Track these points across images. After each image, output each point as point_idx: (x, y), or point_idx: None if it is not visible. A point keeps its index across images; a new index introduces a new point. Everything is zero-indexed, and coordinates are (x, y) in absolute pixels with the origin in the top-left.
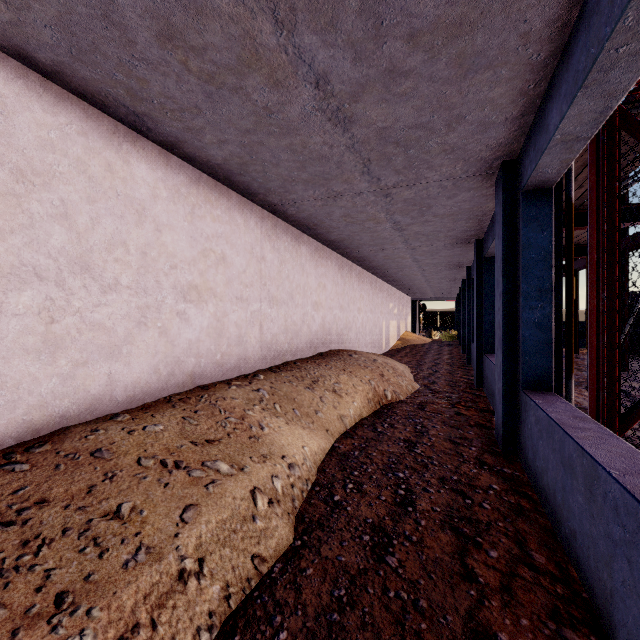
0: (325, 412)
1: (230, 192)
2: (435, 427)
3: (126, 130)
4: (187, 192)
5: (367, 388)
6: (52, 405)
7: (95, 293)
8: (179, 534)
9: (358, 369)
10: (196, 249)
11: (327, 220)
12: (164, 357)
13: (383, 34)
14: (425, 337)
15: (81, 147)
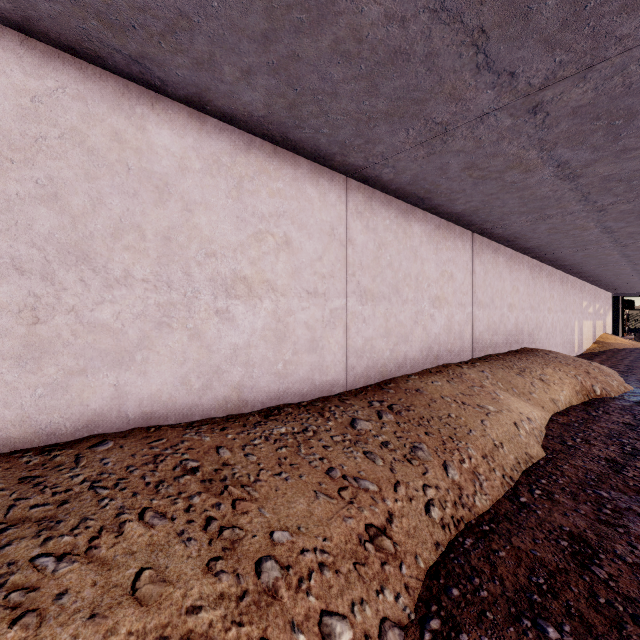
0: (538, 394)
1: (455, 227)
2: None
3: (410, 207)
4: (434, 235)
5: (573, 381)
6: (387, 365)
7: (400, 305)
8: (486, 430)
9: (560, 365)
10: (438, 272)
11: (529, 233)
12: (424, 344)
13: (620, 138)
14: (634, 341)
15: (395, 225)
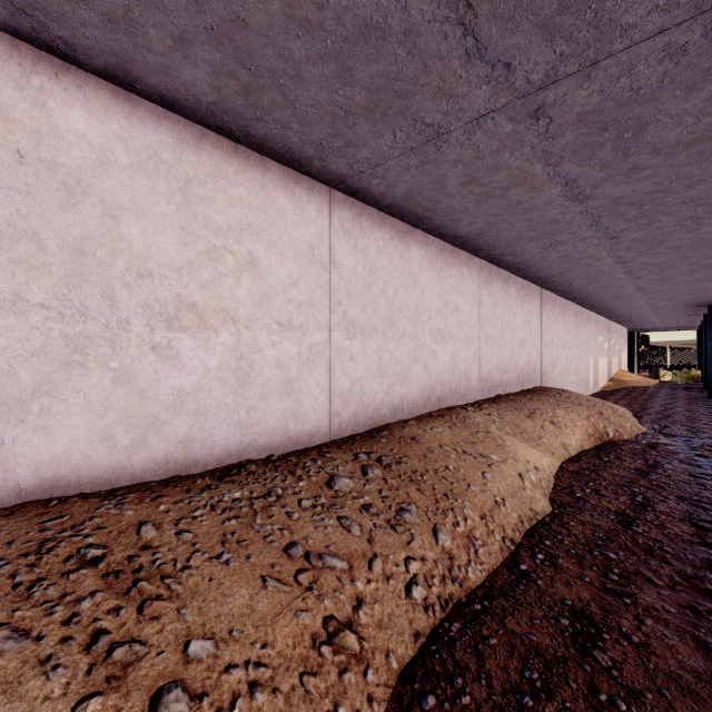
0: (548, 439)
1: (460, 252)
2: (670, 463)
3: (408, 227)
4: (436, 260)
5: (586, 423)
6: (380, 409)
7: (396, 339)
8: (487, 484)
9: (572, 406)
10: (441, 302)
11: (541, 262)
12: (425, 384)
13: (629, 154)
14: (648, 378)
15: (391, 247)
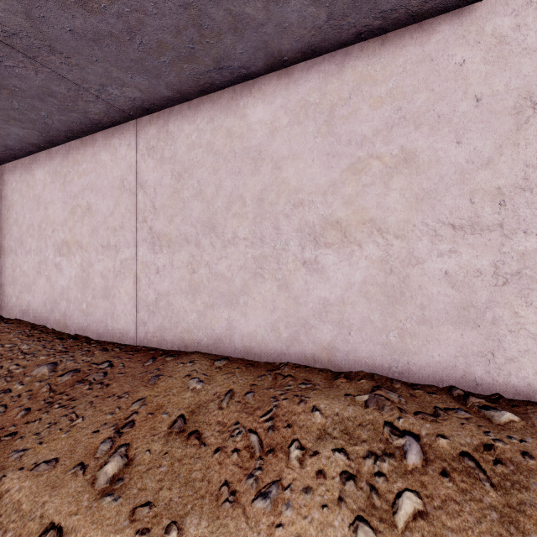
0: None
1: (429, 25)
2: None
3: (243, 86)
4: (321, 96)
5: None
6: (194, 332)
7: (219, 248)
8: (21, 470)
9: None
10: (338, 168)
11: None
12: (285, 315)
13: None
14: None
15: (210, 132)
